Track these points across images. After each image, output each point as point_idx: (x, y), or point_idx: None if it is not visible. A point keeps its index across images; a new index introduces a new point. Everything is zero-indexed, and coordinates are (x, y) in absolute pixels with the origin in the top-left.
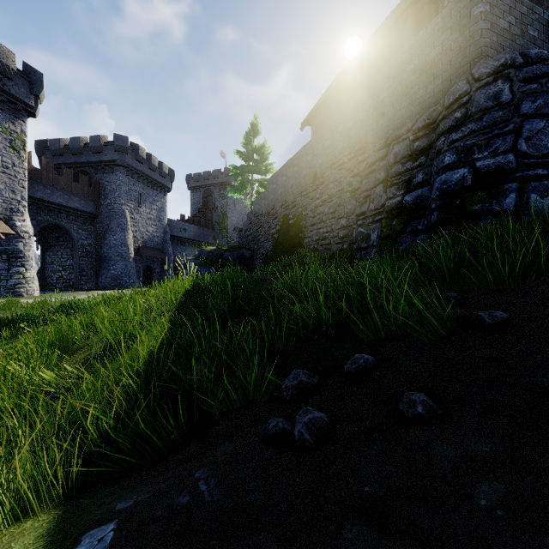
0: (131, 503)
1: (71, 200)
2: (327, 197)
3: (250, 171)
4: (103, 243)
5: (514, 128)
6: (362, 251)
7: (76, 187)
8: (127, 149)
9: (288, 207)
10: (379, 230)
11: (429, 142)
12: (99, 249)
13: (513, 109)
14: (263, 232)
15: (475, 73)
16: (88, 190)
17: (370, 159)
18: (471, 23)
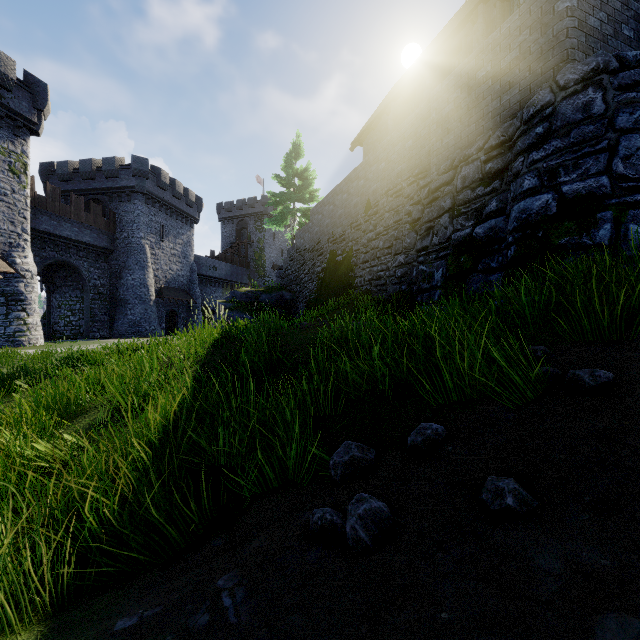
0: (135, 620)
1: (81, 233)
2: (382, 229)
3: (292, 199)
4: (119, 283)
5: (608, 145)
6: (424, 293)
7: (87, 218)
8: (147, 173)
9: (336, 241)
10: (444, 268)
11: (504, 163)
12: (114, 290)
13: (607, 122)
14: (307, 271)
15: (560, 80)
16: (102, 221)
17: (433, 184)
18: (555, 21)
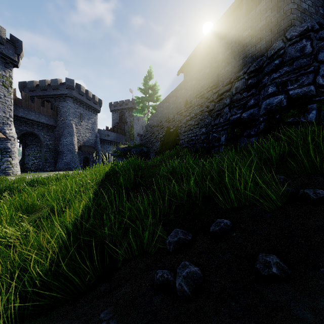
0: None
1: (40, 117)
2: (193, 115)
3: (147, 100)
4: (59, 143)
5: (314, 69)
6: (215, 148)
7: (43, 110)
8: (73, 87)
9: (170, 121)
10: (226, 135)
11: (258, 80)
12: (56, 146)
13: (313, 57)
14: (155, 137)
15: (288, 35)
16: (50, 111)
17: (220, 91)
18: (284, 5)
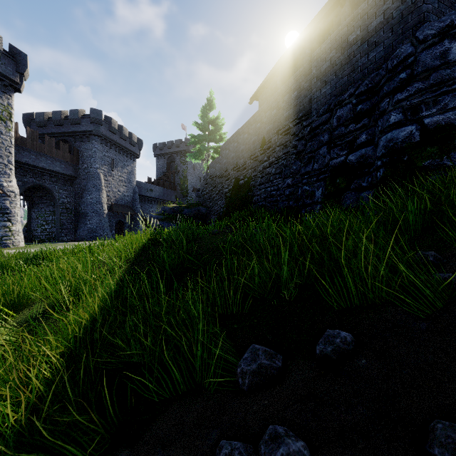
0: None
1: (53, 164)
2: (274, 159)
3: (206, 139)
4: (81, 201)
5: None
6: (307, 207)
7: (57, 153)
8: (101, 121)
9: (239, 169)
10: (323, 187)
11: (372, 105)
12: (77, 206)
13: None
14: (217, 192)
15: (420, 35)
16: (68, 155)
17: (314, 124)
18: None
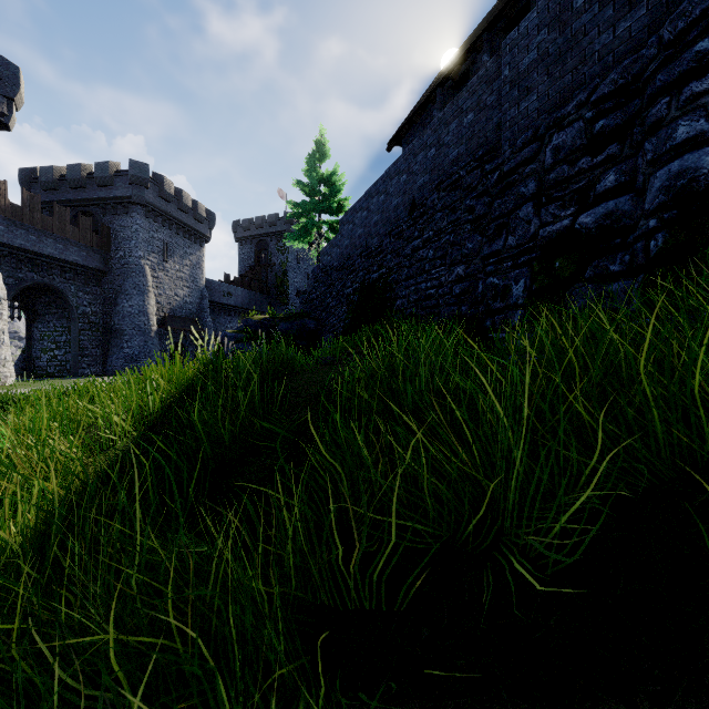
0: None
1: (67, 250)
2: (431, 235)
3: (317, 209)
4: (113, 311)
5: None
6: (495, 316)
7: (75, 233)
8: (147, 181)
9: (371, 254)
10: (528, 278)
11: (628, 116)
12: (108, 319)
13: None
14: (334, 294)
15: None
16: (92, 237)
17: (506, 166)
18: None
